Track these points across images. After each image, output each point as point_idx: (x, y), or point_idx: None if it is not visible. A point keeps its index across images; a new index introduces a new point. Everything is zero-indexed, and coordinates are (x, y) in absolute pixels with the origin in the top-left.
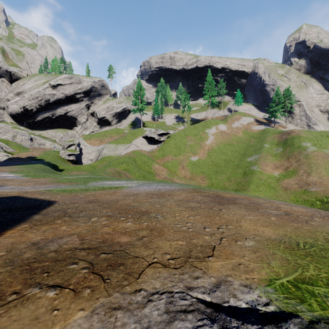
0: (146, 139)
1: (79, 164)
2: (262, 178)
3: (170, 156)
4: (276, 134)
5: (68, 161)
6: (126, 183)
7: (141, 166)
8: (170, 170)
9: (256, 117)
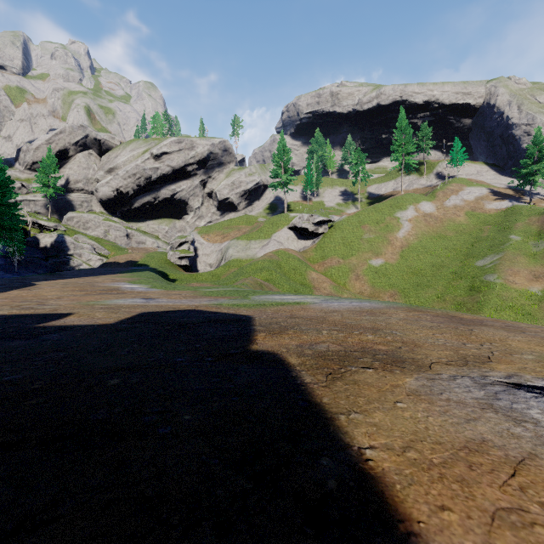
0: (294, 231)
1: (193, 271)
2: (507, 296)
3: (335, 258)
4: (535, 216)
5: (178, 267)
6: (301, 298)
7: (290, 275)
8: (336, 281)
9: (493, 186)
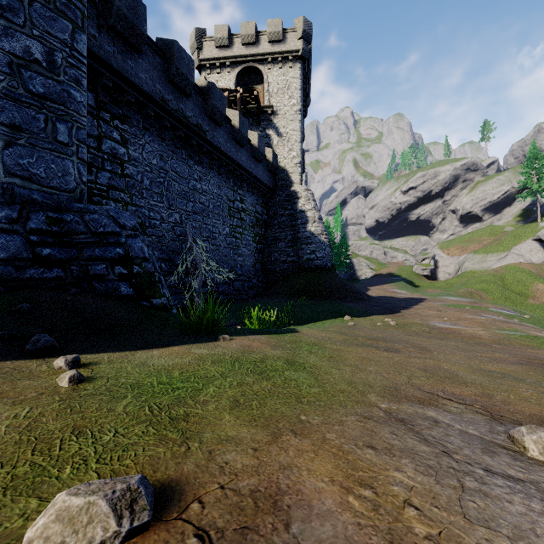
0: (539, 243)
1: (433, 279)
2: None
3: None
4: None
5: (421, 276)
6: (452, 298)
7: (511, 286)
8: None
9: None
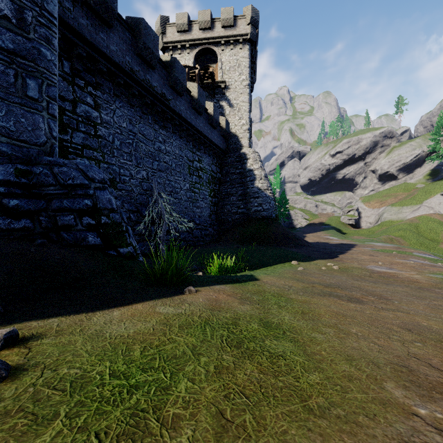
0: None
1: (357, 227)
2: None
3: None
4: None
5: (347, 225)
6: (378, 244)
7: (424, 233)
8: None
9: None
